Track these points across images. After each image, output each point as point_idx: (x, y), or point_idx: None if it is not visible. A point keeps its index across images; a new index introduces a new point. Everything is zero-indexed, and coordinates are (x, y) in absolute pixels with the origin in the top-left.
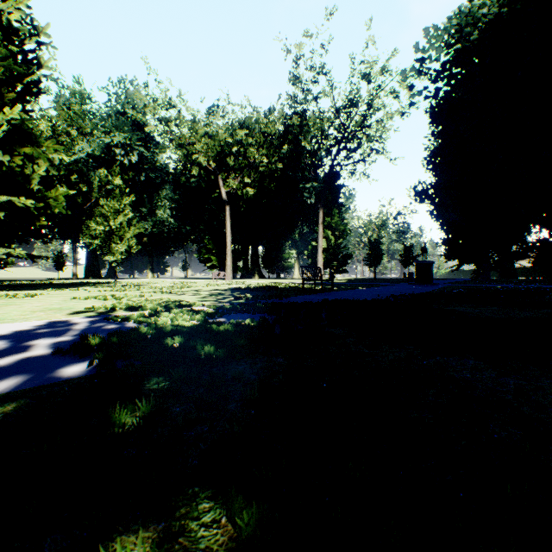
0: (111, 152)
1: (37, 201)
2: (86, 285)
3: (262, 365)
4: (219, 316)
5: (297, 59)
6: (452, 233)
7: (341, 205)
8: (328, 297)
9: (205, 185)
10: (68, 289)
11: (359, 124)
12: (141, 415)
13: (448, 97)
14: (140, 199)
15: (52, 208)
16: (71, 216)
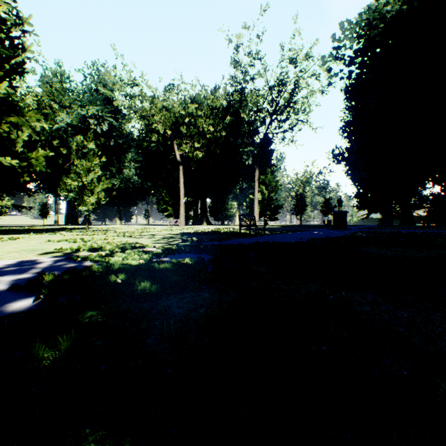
0: (86, 122)
1: (21, 161)
2: (64, 230)
3: (189, 299)
4: (164, 256)
5: (237, 47)
6: (362, 188)
7: (273, 166)
8: (259, 240)
9: (163, 149)
10: (48, 233)
11: (287, 100)
12: (62, 349)
13: (359, 78)
14: (110, 160)
15: (34, 167)
16: (53, 174)
